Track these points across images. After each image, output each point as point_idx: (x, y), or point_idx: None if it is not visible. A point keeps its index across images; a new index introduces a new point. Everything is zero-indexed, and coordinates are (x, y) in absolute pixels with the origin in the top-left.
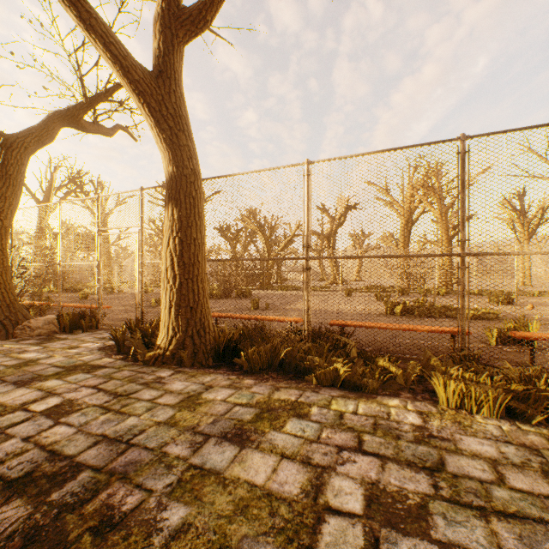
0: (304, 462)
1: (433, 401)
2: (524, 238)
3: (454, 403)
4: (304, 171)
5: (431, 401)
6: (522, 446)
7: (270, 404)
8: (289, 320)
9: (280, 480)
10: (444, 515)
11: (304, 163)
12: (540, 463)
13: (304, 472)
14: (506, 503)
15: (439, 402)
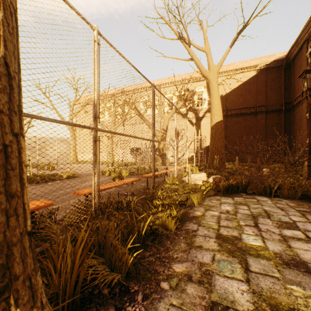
0: (285, 241)
1: (186, 207)
2: (162, 137)
3: (197, 203)
4: (94, 35)
5: (188, 207)
6: (221, 203)
7: (232, 249)
8: (42, 205)
9: (310, 248)
10: (279, 219)
11: (95, 27)
12: (230, 204)
13: (293, 241)
14: (260, 211)
15: (195, 205)
